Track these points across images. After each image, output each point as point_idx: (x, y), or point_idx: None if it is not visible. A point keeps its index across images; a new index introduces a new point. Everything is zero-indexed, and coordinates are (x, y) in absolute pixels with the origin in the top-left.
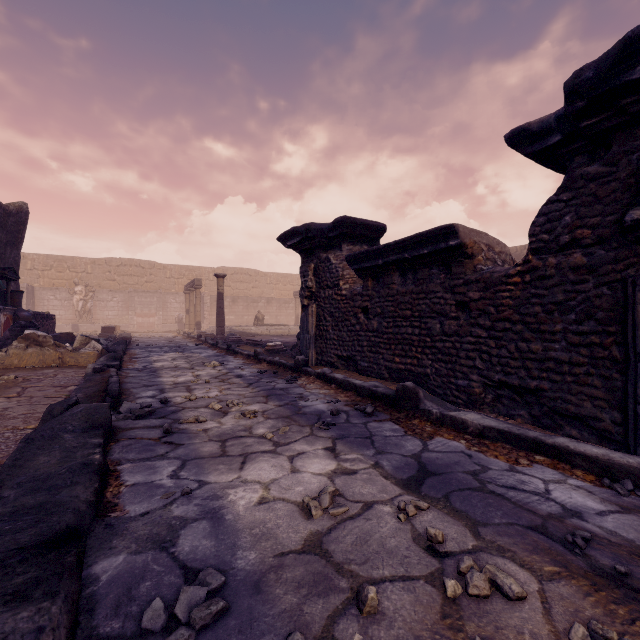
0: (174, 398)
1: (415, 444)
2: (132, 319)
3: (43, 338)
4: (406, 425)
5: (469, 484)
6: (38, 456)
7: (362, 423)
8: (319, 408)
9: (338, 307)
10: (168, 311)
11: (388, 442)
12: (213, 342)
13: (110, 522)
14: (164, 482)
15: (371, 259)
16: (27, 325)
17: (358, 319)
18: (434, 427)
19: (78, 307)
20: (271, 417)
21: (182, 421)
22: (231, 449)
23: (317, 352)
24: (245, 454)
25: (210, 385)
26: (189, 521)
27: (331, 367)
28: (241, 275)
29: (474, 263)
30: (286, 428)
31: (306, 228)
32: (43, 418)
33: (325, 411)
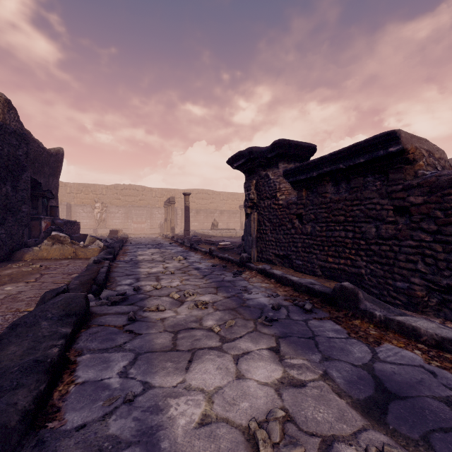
0: (145, 286)
1: (362, 350)
2: (130, 225)
3: (63, 238)
4: (347, 325)
5: (450, 420)
6: (10, 345)
7: (302, 320)
8: (261, 301)
9: (275, 214)
10: (153, 220)
11: (332, 345)
12: (181, 241)
13: (43, 437)
14: (112, 381)
15: (306, 172)
16: (56, 229)
17: (293, 224)
18: (378, 330)
19: (97, 217)
20: (219, 309)
21: (146, 309)
22: (181, 342)
23: (258, 251)
24: (193, 350)
25: (174, 276)
26: (122, 445)
27: (269, 263)
28: (202, 194)
29: (415, 168)
30: (232, 322)
31: (249, 151)
32: (38, 303)
33: (267, 305)
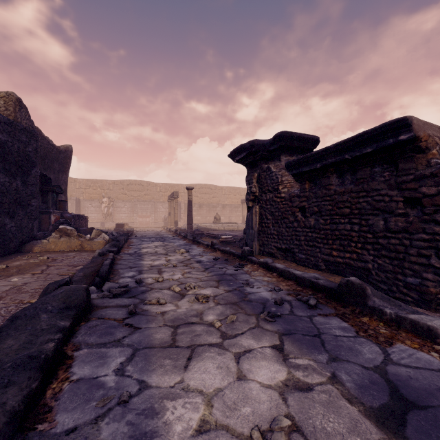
0: (147, 279)
1: (373, 350)
2: (136, 219)
3: (70, 231)
4: (355, 323)
5: None
6: (8, 338)
7: (307, 316)
8: (263, 296)
9: (277, 207)
10: (158, 214)
11: (340, 344)
12: (184, 235)
13: None
14: (107, 379)
15: (309, 163)
16: (64, 222)
17: (296, 217)
18: (389, 329)
19: (104, 211)
20: (220, 303)
21: (146, 302)
22: (181, 338)
23: (260, 244)
24: (193, 346)
25: (176, 268)
26: None
27: (271, 257)
28: (205, 189)
29: (427, 157)
30: (233, 317)
31: (251, 144)
32: (41, 295)
33: (269, 299)
